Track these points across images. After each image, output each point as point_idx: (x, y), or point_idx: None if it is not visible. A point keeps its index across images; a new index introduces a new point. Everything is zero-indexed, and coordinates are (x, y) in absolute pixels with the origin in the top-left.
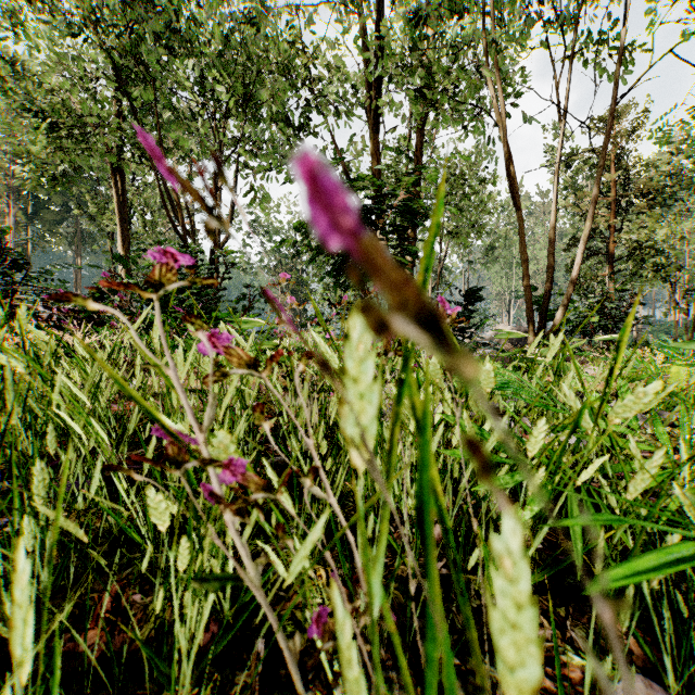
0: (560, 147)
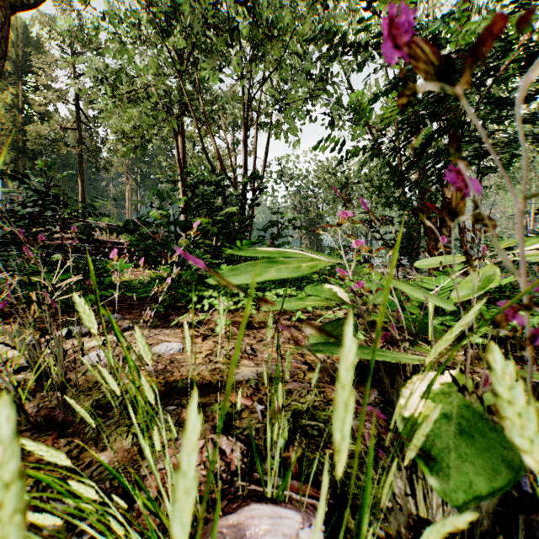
0: None
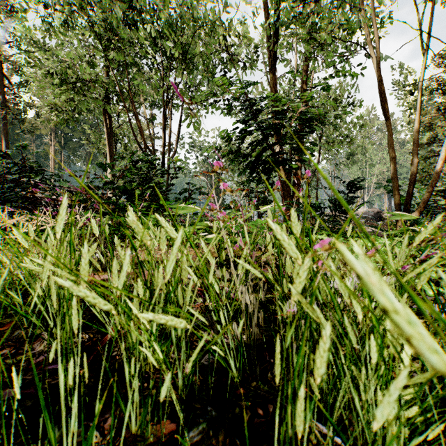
0: (423, 68)
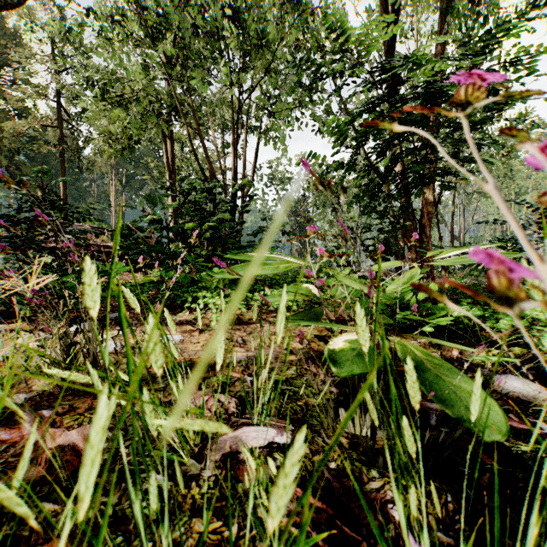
0: None
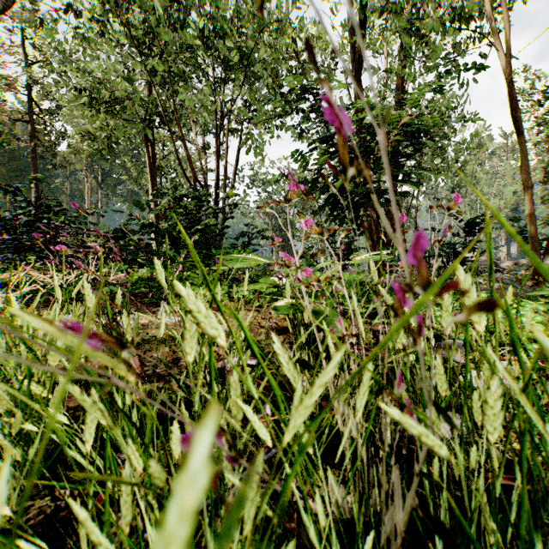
0: None
